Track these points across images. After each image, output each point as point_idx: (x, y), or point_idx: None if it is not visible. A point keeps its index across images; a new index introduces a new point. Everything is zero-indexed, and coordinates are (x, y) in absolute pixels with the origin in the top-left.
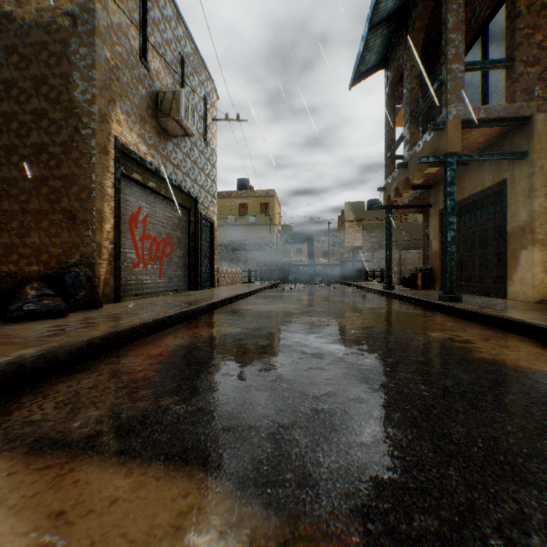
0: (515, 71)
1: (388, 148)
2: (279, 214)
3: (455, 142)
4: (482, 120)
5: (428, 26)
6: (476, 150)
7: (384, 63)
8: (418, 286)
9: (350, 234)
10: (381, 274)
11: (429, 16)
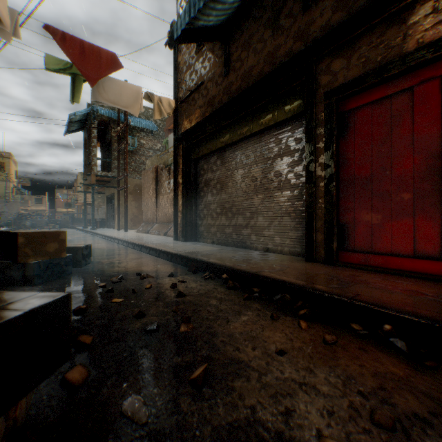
0: (113, 164)
1: (85, 166)
2: (16, 171)
3: (95, 181)
4: (104, 175)
5: (100, 124)
6: (111, 180)
7: (83, 128)
8: (98, 227)
9: (83, 194)
10: (95, 222)
11: (99, 122)
